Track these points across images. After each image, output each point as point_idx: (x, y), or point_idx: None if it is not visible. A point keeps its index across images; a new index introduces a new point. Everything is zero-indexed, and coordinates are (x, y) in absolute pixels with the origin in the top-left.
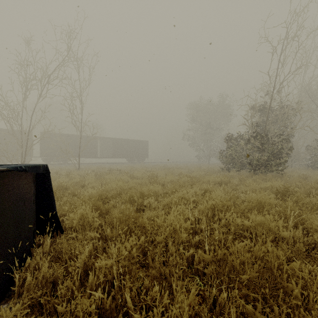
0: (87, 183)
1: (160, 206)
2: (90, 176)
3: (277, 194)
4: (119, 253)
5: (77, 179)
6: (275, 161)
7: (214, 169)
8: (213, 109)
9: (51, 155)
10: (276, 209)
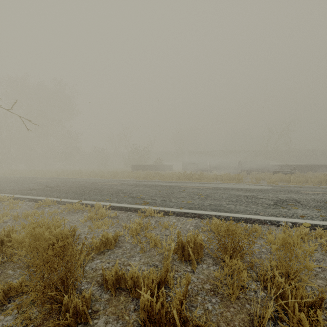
0: None
1: None
2: None
3: None
4: None
5: None
6: None
7: None
8: None
9: None
10: None
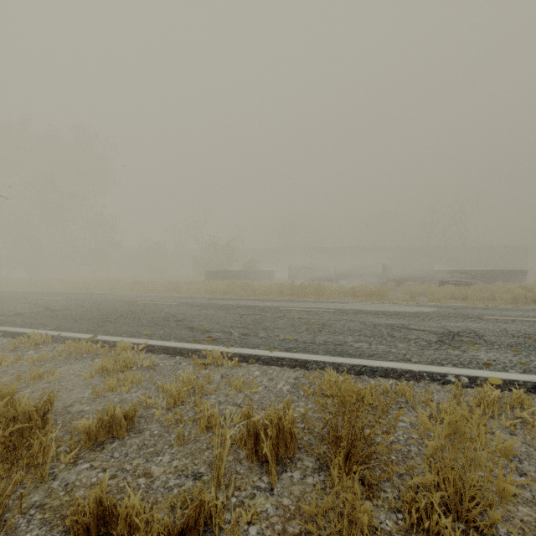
0: None
1: None
2: None
3: None
4: None
5: None
6: None
7: None
8: None
9: None
10: None
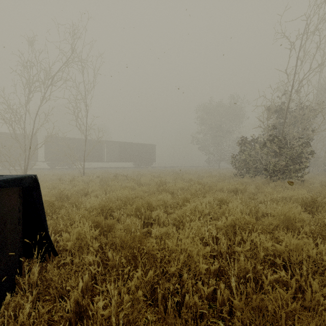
0: (91, 190)
1: (171, 221)
2: (94, 182)
3: (303, 205)
4: (121, 292)
5: (80, 186)
6: (294, 167)
7: (226, 174)
8: (224, 111)
9: (56, 159)
10: (309, 227)
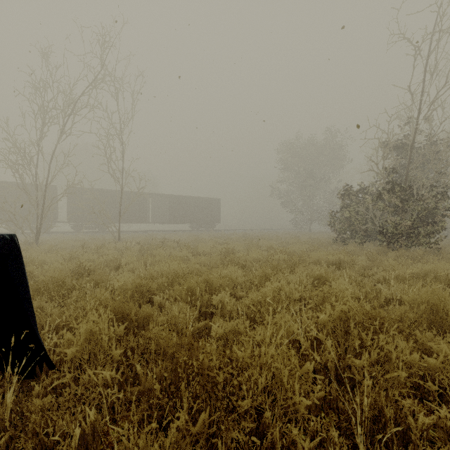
0: (124, 262)
1: (242, 312)
2: (131, 250)
3: (447, 286)
4: None
5: (109, 256)
6: (425, 229)
7: (321, 240)
8: (317, 151)
9: (82, 219)
10: None
